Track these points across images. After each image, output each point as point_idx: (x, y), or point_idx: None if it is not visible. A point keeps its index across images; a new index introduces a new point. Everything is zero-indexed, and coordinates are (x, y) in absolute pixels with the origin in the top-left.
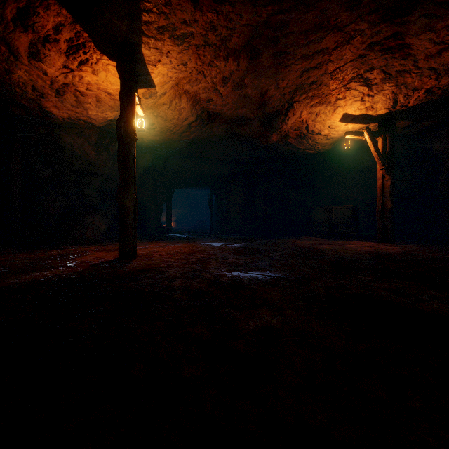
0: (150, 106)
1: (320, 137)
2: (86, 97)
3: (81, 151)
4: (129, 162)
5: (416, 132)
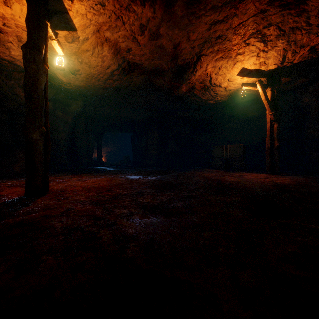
0: (74, 52)
1: (220, 89)
2: (6, 34)
3: (11, 92)
4: (36, 92)
5: (291, 88)
